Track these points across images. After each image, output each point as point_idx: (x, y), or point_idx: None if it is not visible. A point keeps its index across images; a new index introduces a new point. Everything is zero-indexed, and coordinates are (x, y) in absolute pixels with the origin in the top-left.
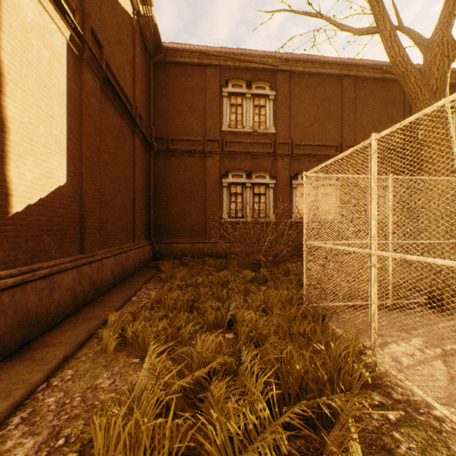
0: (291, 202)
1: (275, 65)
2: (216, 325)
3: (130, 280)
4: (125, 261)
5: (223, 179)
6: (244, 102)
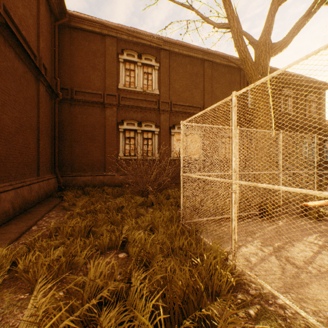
0: (170, 145)
1: (159, 44)
2: (110, 246)
3: (33, 210)
4: (27, 193)
5: (119, 125)
6: (136, 69)
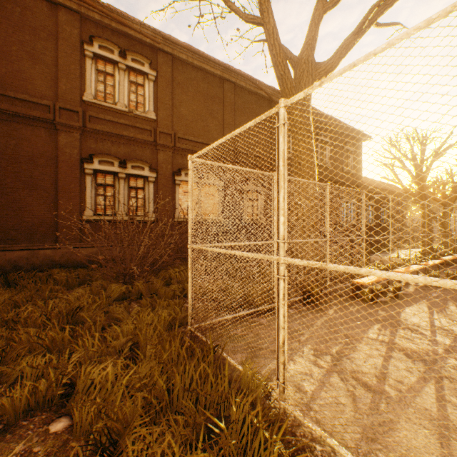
0: (174, 200)
1: (156, 41)
2: (33, 407)
3: None
4: None
5: (86, 163)
6: (116, 73)
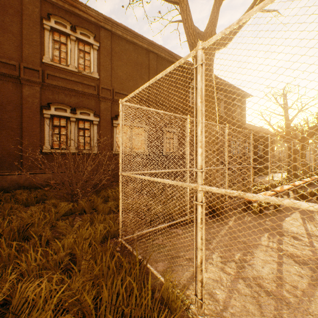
0: (113, 138)
1: (98, 20)
2: None
3: None
4: None
5: (44, 110)
6: (68, 43)
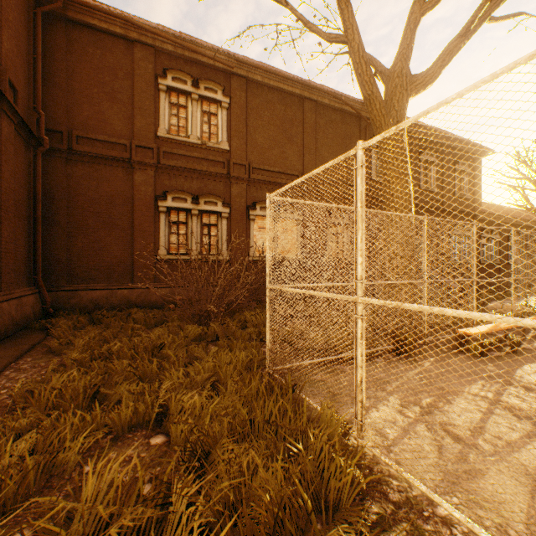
0: (249, 237)
1: (229, 65)
2: (135, 424)
3: None
4: None
5: (160, 201)
6: (189, 104)
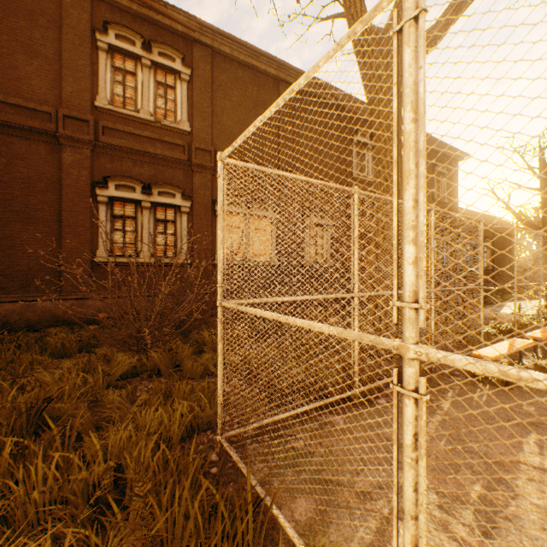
0: (215, 236)
1: (189, 27)
2: None
3: None
4: None
5: (98, 189)
6: (138, 71)
